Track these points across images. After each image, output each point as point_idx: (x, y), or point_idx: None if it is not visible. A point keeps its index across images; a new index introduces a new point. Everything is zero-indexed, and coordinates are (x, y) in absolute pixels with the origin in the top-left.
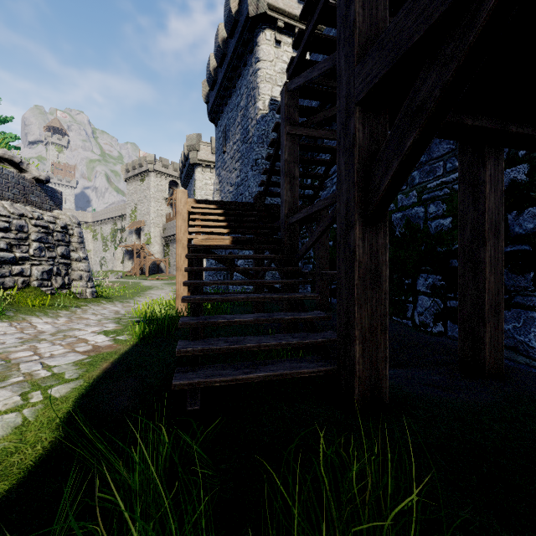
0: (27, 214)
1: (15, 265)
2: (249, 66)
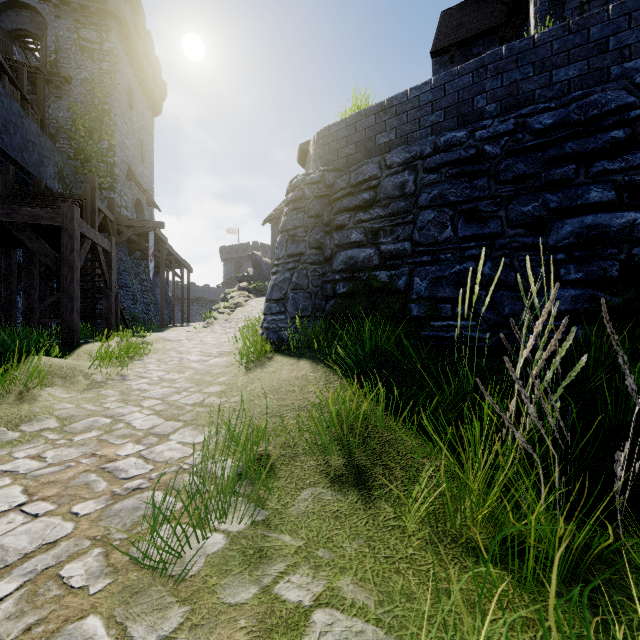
0: None
1: None
2: None
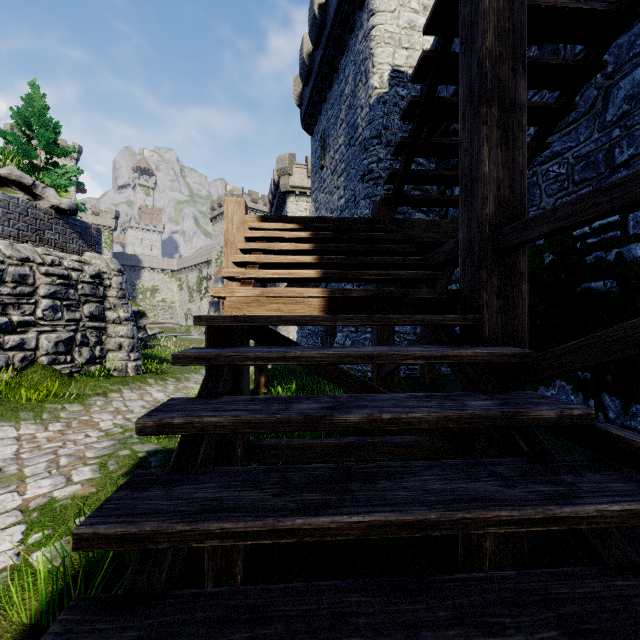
0: (34, 258)
1: (12, 333)
2: (357, 30)
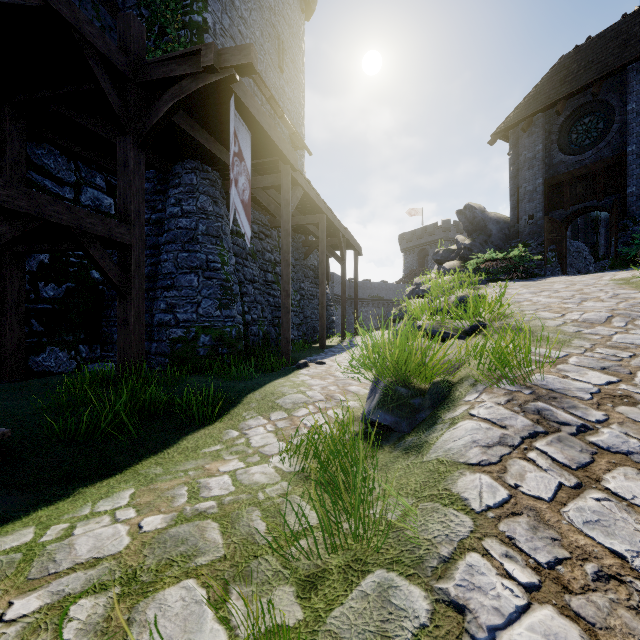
0: None
1: None
2: None
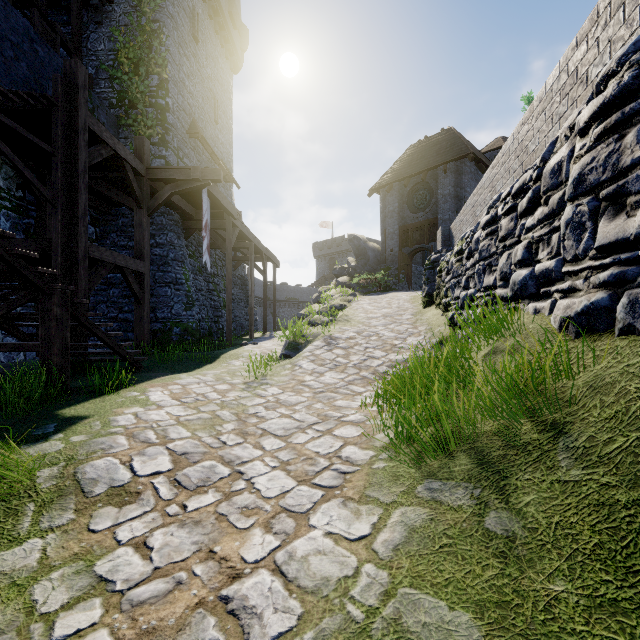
0: None
1: None
2: None
